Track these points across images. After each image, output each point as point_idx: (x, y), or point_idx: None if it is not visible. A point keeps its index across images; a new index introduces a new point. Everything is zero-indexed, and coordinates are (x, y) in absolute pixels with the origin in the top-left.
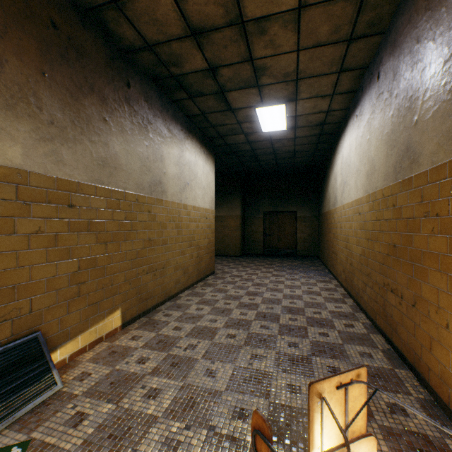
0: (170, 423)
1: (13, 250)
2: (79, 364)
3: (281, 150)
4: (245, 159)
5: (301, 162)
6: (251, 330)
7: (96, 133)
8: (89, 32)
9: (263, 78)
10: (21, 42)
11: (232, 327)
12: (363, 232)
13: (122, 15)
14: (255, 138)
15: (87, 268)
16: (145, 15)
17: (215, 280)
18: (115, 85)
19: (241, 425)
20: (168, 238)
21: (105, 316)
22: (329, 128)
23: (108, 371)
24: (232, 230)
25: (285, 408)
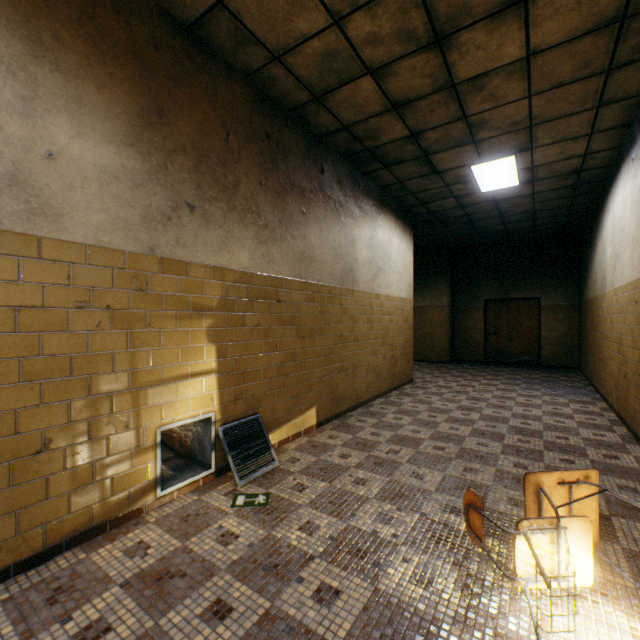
0: (381, 504)
1: (243, 340)
2: (286, 451)
3: (511, 211)
4: (455, 228)
5: (546, 224)
6: (463, 446)
7: (296, 228)
8: (291, 131)
9: (481, 132)
10: (248, 162)
11: (440, 440)
12: (639, 329)
13: (322, 108)
14: (470, 201)
15: (289, 361)
16: (344, 103)
17: (413, 390)
18: (311, 175)
19: (452, 518)
20: (359, 334)
21: (303, 411)
22: (591, 175)
23: (314, 459)
24: (436, 326)
25: (503, 515)
